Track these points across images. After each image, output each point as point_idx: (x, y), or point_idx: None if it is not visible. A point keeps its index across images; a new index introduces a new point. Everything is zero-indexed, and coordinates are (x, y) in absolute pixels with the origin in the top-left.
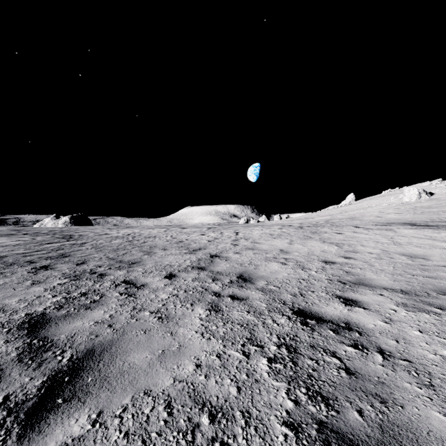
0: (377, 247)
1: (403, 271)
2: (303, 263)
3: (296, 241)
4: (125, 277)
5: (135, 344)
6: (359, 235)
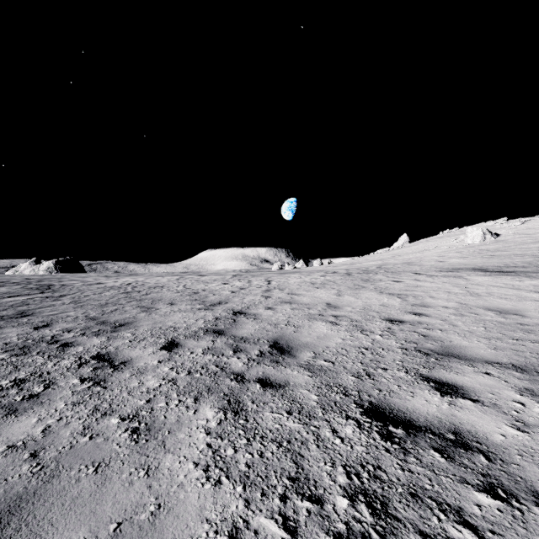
0: (451, 299)
1: (500, 333)
2: (361, 323)
3: (346, 292)
4: (101, 349)
5: (65, 507)
6: (424, 283)
